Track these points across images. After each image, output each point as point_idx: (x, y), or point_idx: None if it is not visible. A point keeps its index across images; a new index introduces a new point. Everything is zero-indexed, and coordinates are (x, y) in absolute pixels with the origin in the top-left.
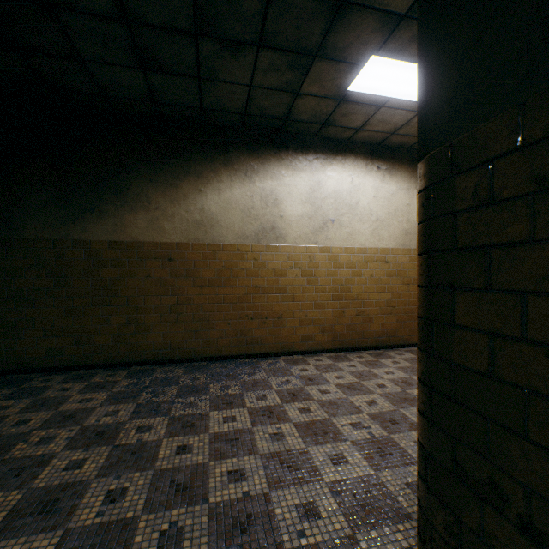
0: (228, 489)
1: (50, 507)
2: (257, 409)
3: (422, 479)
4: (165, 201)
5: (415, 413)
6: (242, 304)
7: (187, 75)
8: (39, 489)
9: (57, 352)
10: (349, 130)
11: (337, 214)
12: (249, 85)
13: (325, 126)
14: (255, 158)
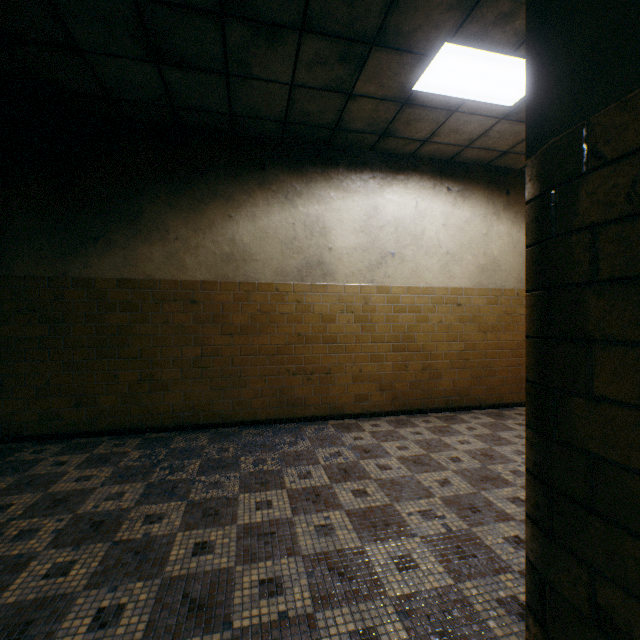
0: (259, 607)
1: (17, 634)
2: (300, 491)
3: (535, 618)
4: (187, 229)
5: (501, 498)
6: (281, 356)
7: (212, 71)
8: (7, 606)
9: (52, 415)
10: (413, 143)
11: (398, 245)
12: (289, 83)
13: (384, 137)
14: (297, 177)
